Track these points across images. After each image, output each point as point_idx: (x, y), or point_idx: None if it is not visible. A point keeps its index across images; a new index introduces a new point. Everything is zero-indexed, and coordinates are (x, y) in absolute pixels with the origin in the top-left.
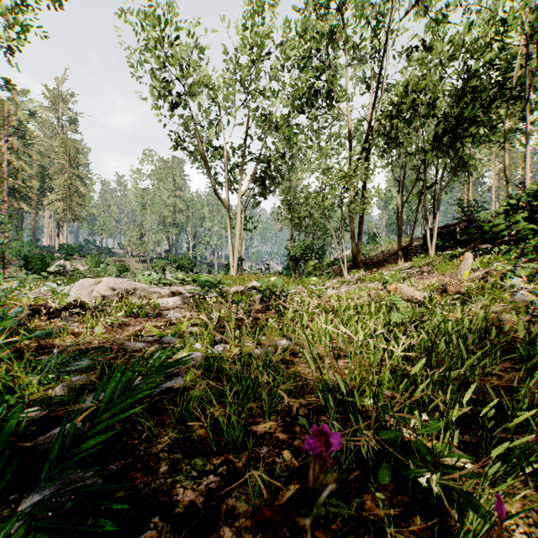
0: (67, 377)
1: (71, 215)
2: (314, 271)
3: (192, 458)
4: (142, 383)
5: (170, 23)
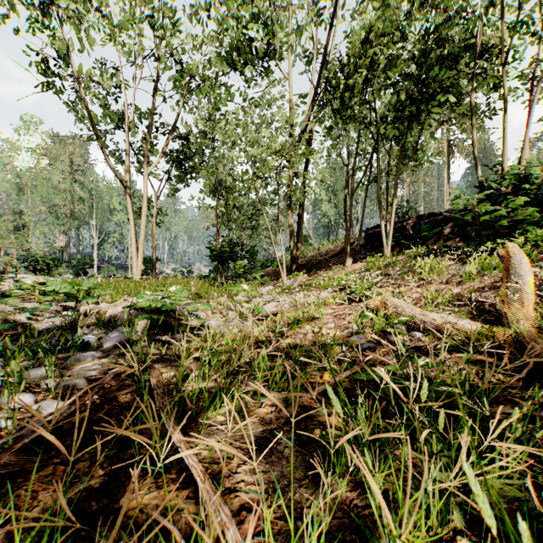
0: None
1: None
2: (245, 274)
3: None
4: None
5: None
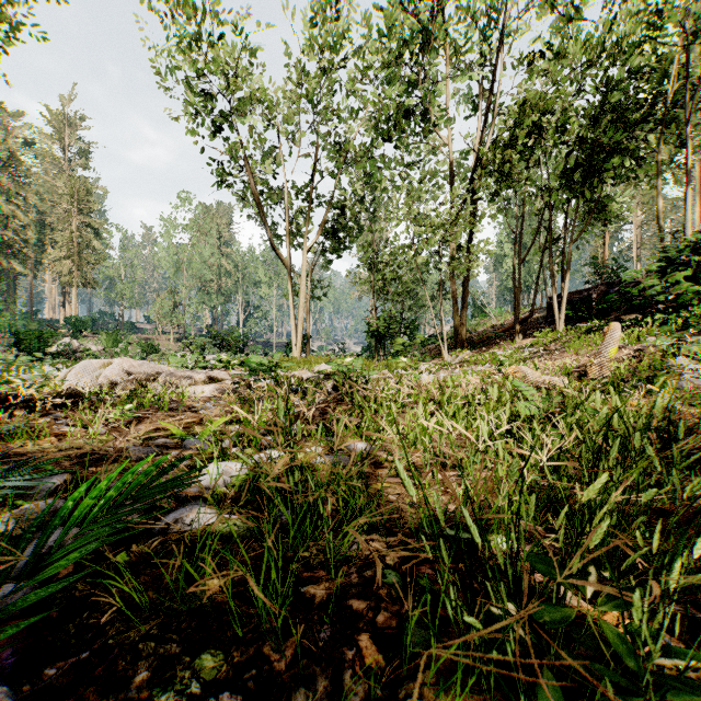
0: (22, 503)
1: (81, 278)
2: (404, 351)
3: (196, 652)
4: (105, 521)
5: (210, 17)
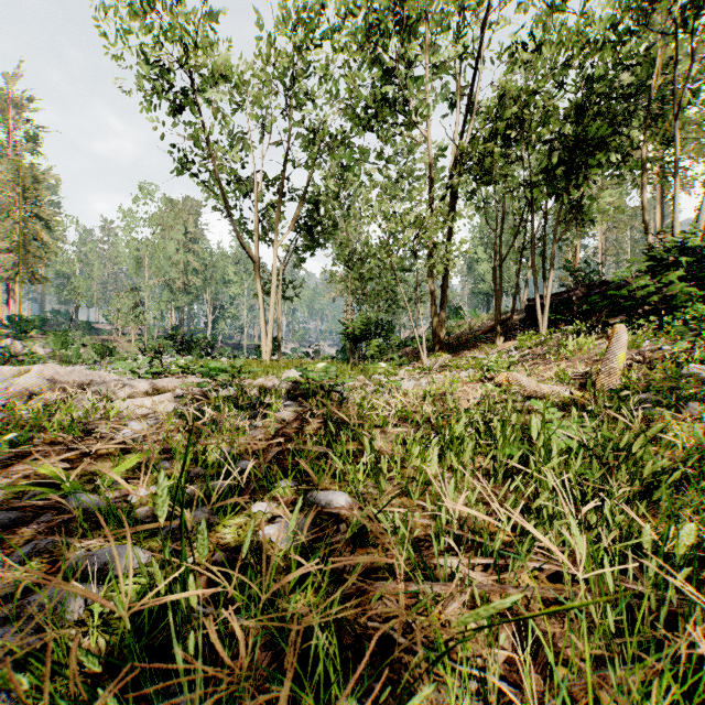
0: None
1: (27, 273)
2: (380, 354)
3: None
4: None
5: None
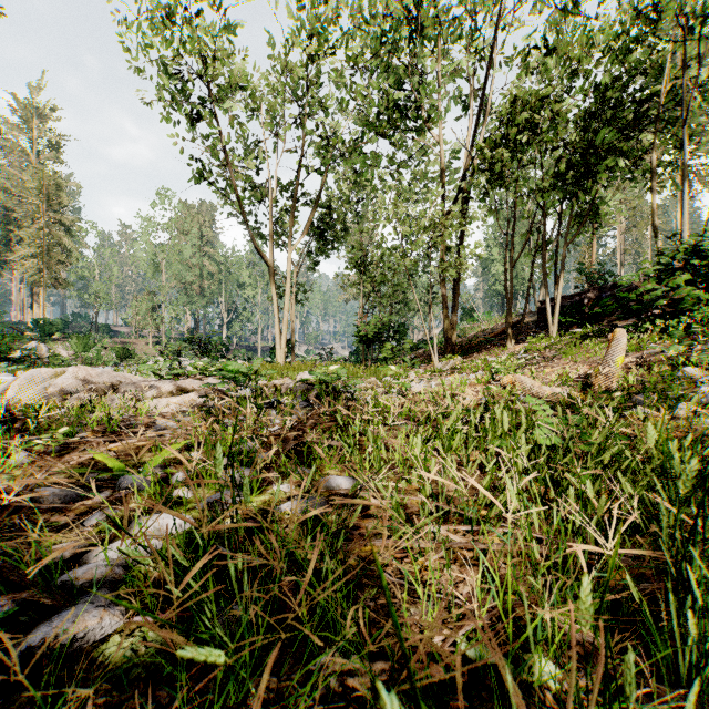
0: None
1: (51, 278)
2: (393, 356)
3: None
4: None
5: None
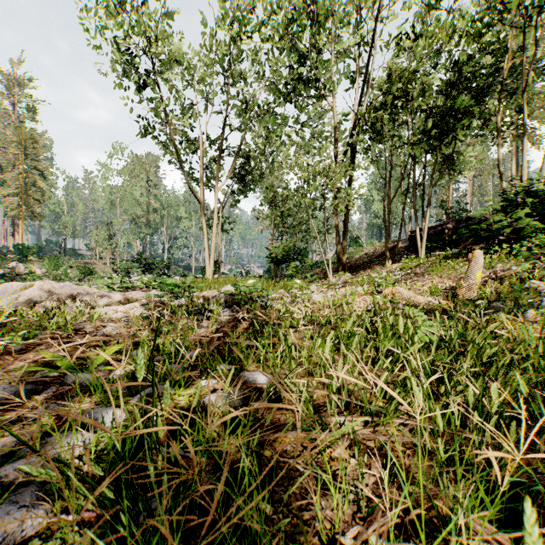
0: None
1: (28, 212)
2: (297, 273)
3: None
4: None
5: None
